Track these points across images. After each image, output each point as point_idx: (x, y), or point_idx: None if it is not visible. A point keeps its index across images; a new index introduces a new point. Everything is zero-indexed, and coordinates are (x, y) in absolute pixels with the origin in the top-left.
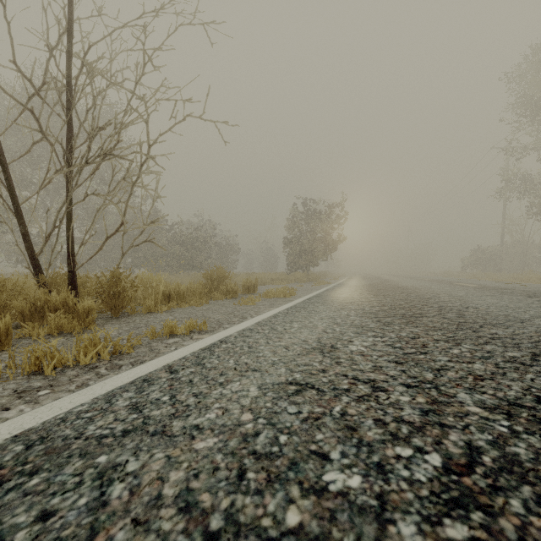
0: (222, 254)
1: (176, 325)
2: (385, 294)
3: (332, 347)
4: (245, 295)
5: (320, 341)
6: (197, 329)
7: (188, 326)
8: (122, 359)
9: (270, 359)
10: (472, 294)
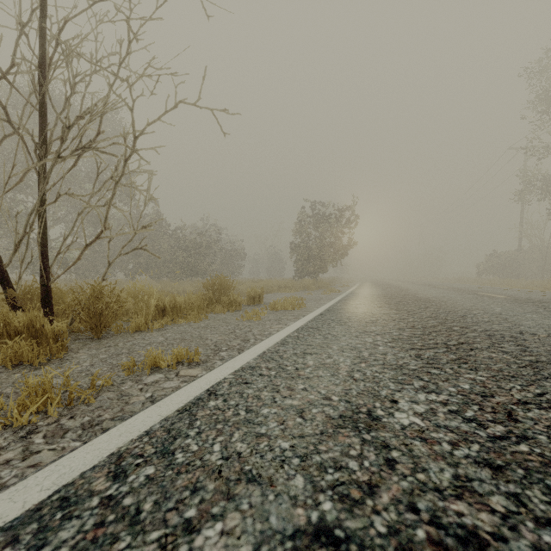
0: (227, 260)
1: (160, 356)
2: (409, 309)
3: (370, 416)
4: (250, 306)
5: (349, 398)
6: (186, 360)
7: (175, 356)
8: (75, 416)
9: (278, 445)
10: (511, 310)
